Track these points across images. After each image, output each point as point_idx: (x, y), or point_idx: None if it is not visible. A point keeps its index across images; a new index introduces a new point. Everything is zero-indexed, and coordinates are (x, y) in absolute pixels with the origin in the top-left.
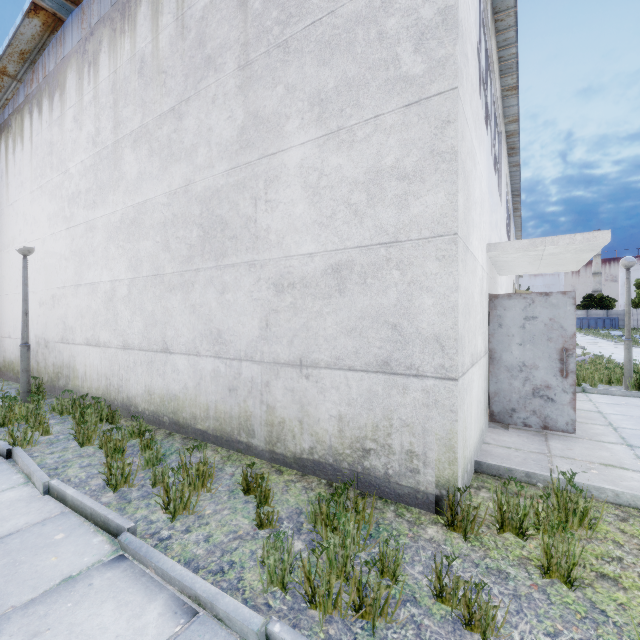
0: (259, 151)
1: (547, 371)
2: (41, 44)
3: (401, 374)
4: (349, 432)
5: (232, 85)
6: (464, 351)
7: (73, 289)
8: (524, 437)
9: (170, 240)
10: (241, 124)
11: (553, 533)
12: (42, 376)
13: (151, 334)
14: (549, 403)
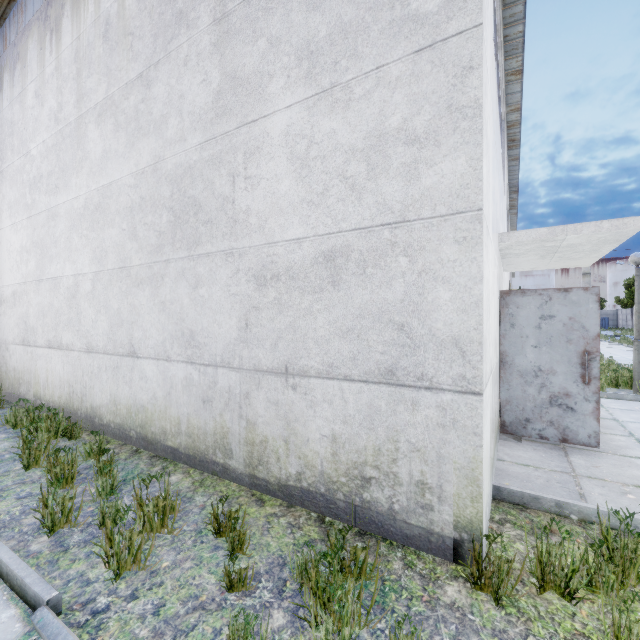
0: (237, 118)
1: (566, 377)
2: (1, 12)
3: (410, 386)
4: (345, 456)
5: (206, 42)
6: (486, 357)
7: (34, 285)
8: (541, 451)
9: (137, 227)
10: (217, 88)
11: (608, 592)
12: (3, 382)
13: (117, 335)
14: (569, 413)
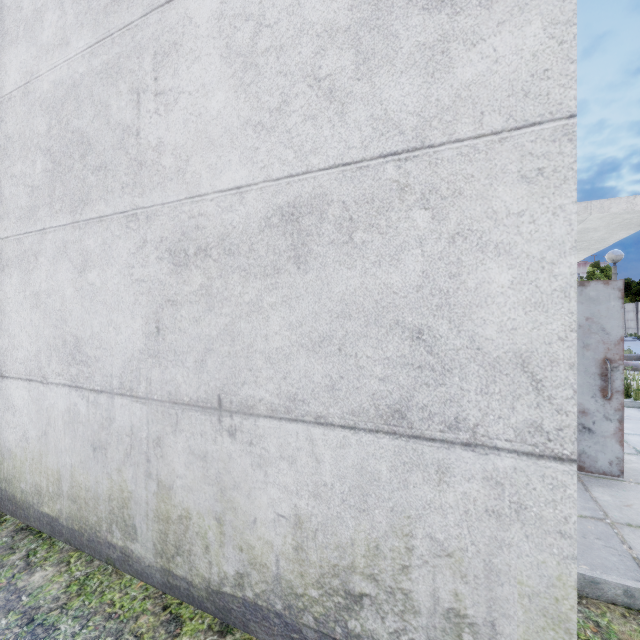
0: (144, 0)
1: (582, 390)
2: None
3: (433, 439)
4: (316, 553)
5: None
6: None
7: None
8: None
9: (2, 181)
10: None
11: None
12: None
13: None
14: (585, 434)
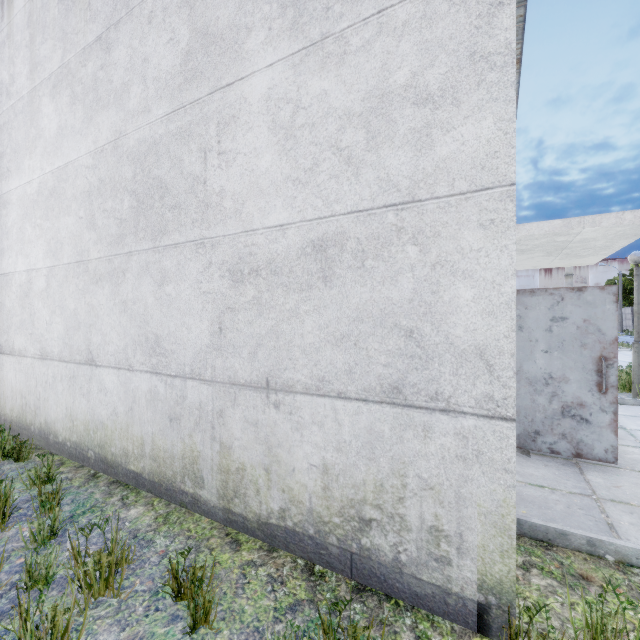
0: (210, 82)
1: (580, 385)
2: None
3: (420, 407)
4: (338, 491)
5: None
6: None
7: None
8: (553, 468)
9: (96, 214)
10: (185, 47)
11: None
12: None
13: (73, 340)
14: (583, 425)
